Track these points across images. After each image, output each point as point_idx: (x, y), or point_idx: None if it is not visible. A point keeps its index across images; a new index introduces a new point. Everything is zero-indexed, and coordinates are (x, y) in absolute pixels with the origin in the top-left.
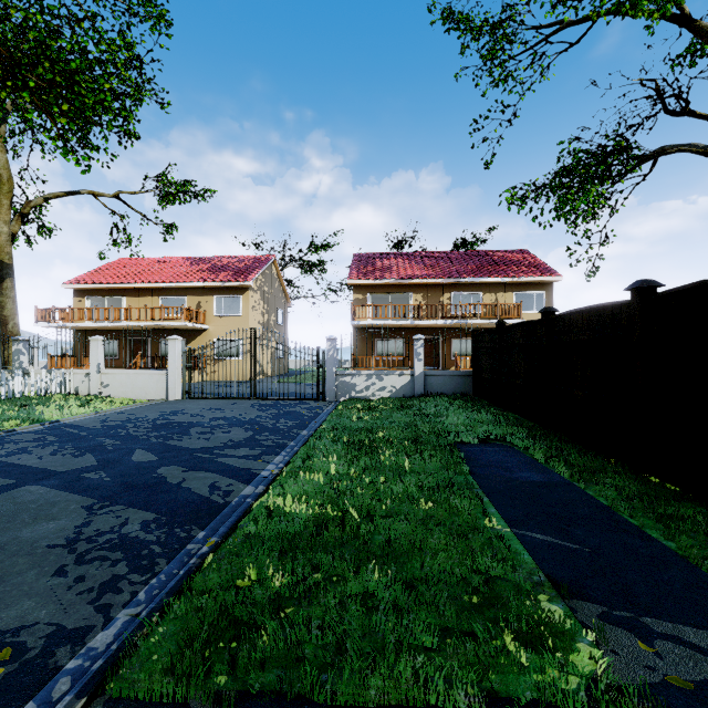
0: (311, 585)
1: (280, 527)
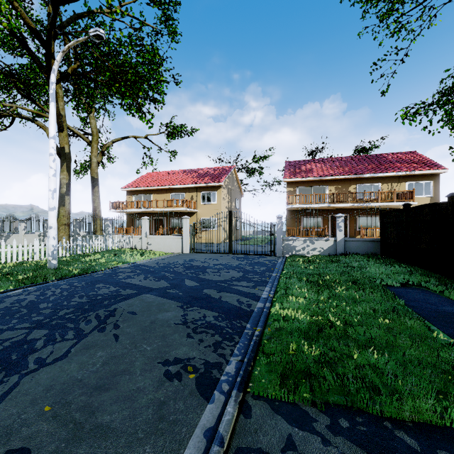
0: (331, 357)
1: (295, 325)
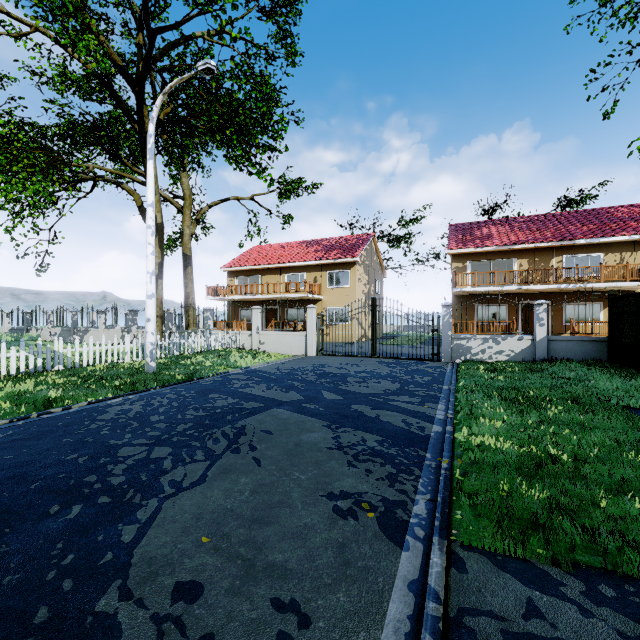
0: (565, 504)
1: (499, 457)
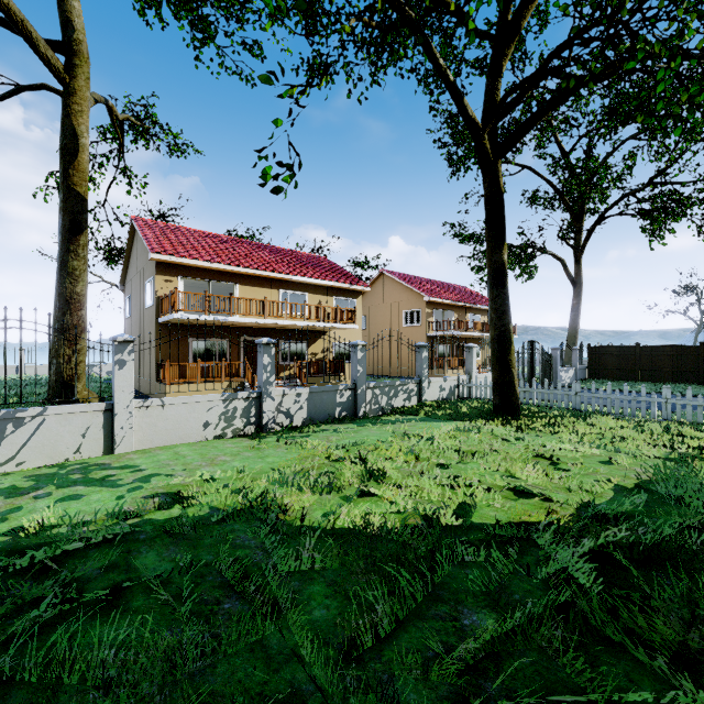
0: None
1: None
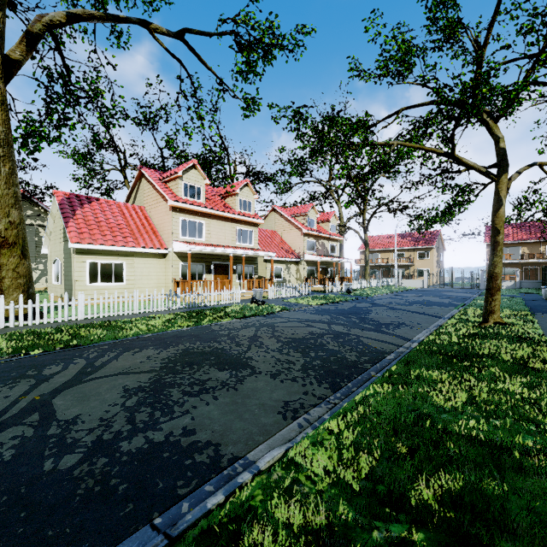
0: None
1: None
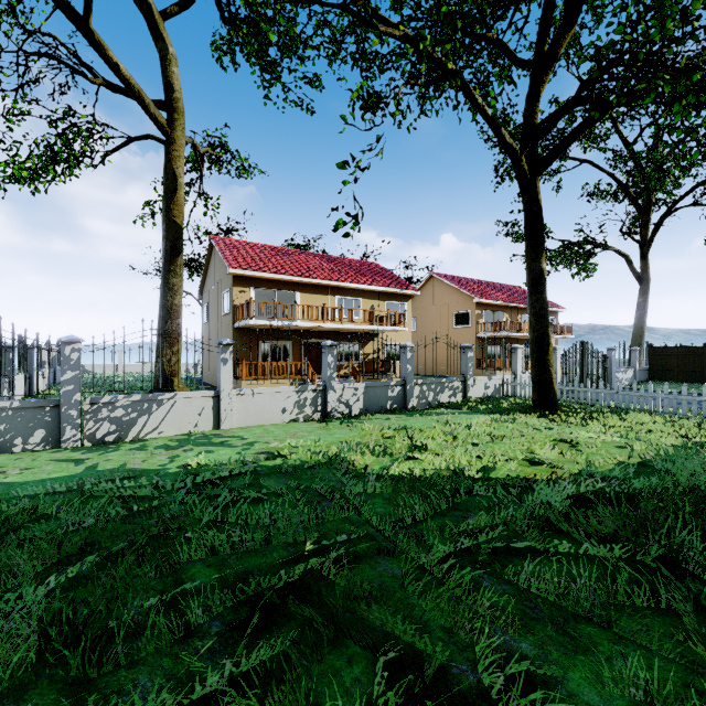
0: None
1: None
